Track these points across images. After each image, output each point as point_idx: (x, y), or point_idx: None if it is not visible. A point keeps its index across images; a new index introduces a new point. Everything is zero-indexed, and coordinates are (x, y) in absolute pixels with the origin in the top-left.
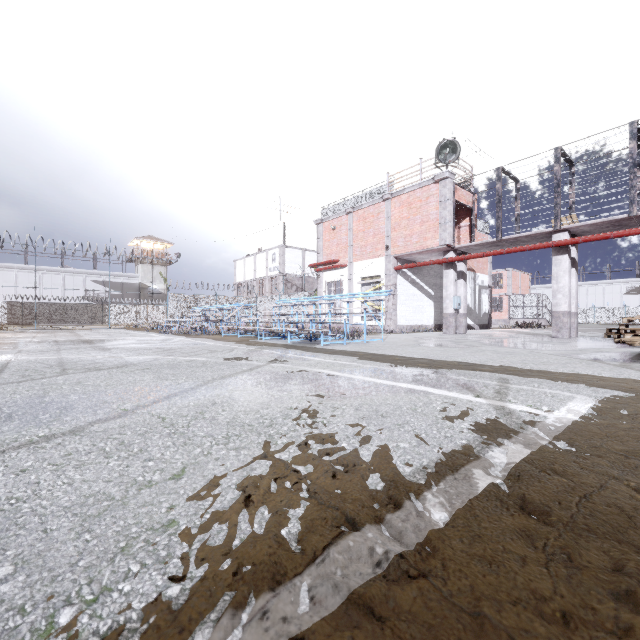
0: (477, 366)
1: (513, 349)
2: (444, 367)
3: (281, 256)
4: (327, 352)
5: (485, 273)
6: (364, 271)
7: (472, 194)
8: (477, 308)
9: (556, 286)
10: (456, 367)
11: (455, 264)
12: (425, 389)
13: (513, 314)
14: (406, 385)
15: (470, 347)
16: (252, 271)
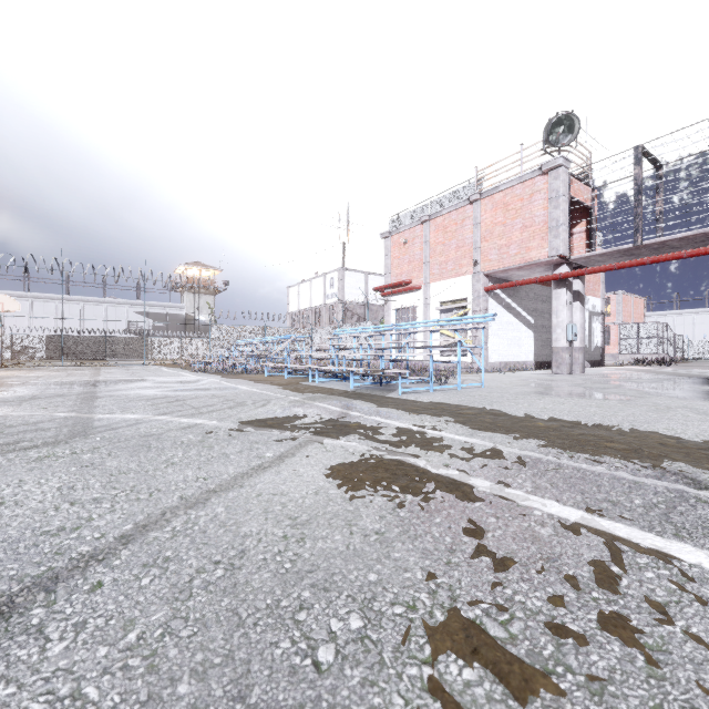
0: None
1: None
2: (671, 456)
3: (340, 281)
4: (412, 407)
5: (597, 296)
6: (444, 294)
7: (591, 189)
8: (587, 340)
9: None
10: (696, 456)
11: (569, 281)
12: None
13: (624, 348)
14: (708, 558)
15: (632, 399)
16: (307, 299)
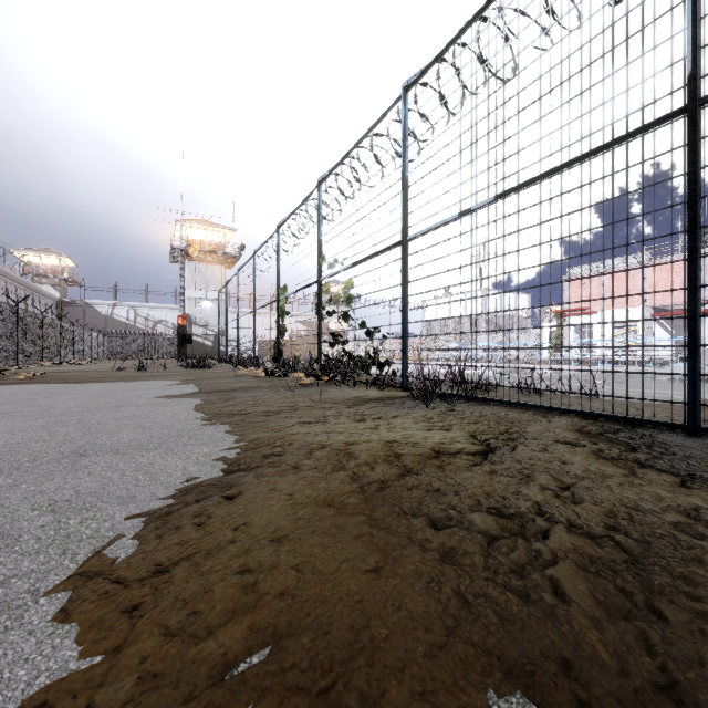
0: None
1: None
2: None
3: (484, 298)
4: None
5: None
6: (618, 317)
7: None
8: None
9: None
10: None
11: None
12: None
13: None
14: None
15: None
16: (446, 311)
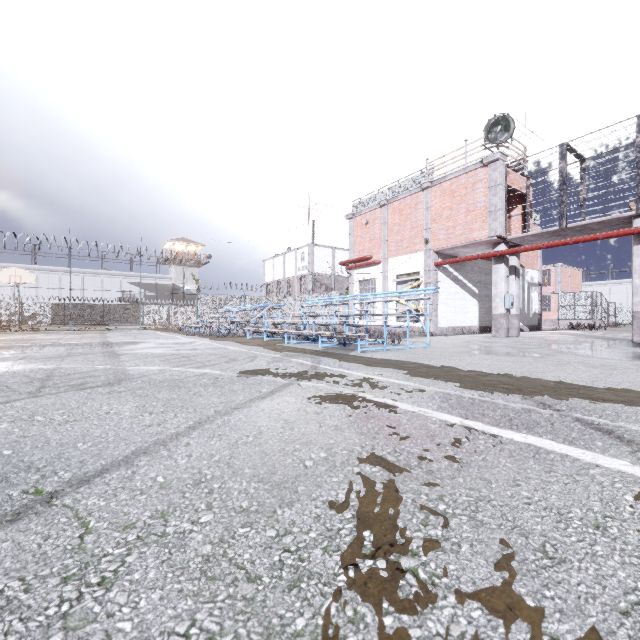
0: (590, 391)
1: (606, 360)
2: (542, 392)
3: (310, 255)
4: (367, 362)
5: (535, 269)
6: (400, 268)
7: (526, 178)
8: (526, 308)
9: (639, 281)
10: (560, 392)
11: (506, 258)
12: (564, 450)
13: (562, 314)
14: (519, 436)
15: (545, 356)
16: (281, 271)
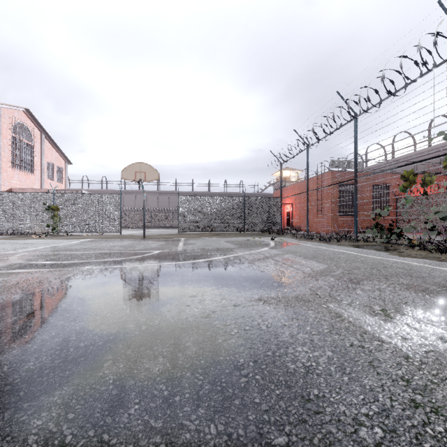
0: None
1: None
2: None
3: None
4: None
5: None
6: None
7: None
8: None
9: None
10: None
11: None
12: None
13: None
14: None
15: None
16: None
